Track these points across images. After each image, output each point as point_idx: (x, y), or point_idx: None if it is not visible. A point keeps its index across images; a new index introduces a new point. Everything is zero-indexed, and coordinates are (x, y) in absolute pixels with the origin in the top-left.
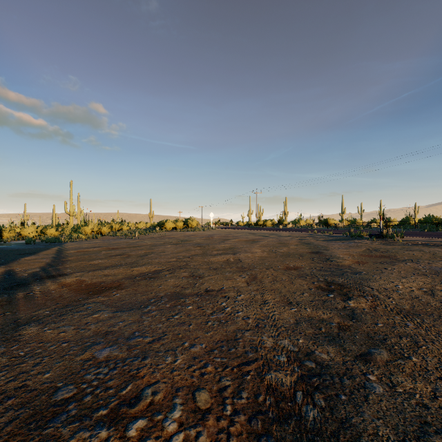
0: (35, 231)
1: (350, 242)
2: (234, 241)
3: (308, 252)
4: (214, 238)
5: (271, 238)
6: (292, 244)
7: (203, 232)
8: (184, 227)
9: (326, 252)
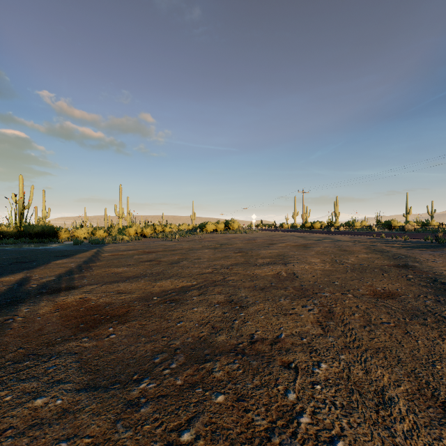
0: (87, 232)
1: (445, 251)
2: (281, 246)
3: (390, 265)
4: (257, 242)
5: (327, 243)
6: (359, 252)
7: (245, 234)
8: (225, 229)
9: (420, 266)
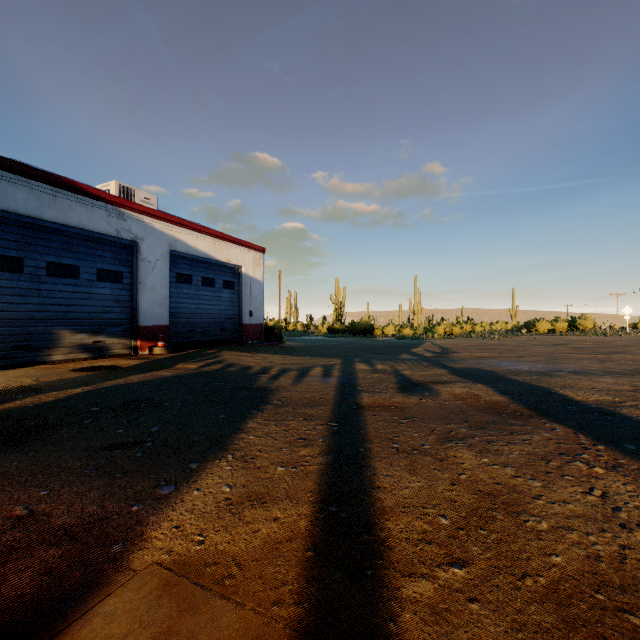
0: (393, 329)
1: None
2: (638, 347)
3: None
4: (610, 344)
5: None
6: None
7: (601, 337)
8: (568, 330)
9: None
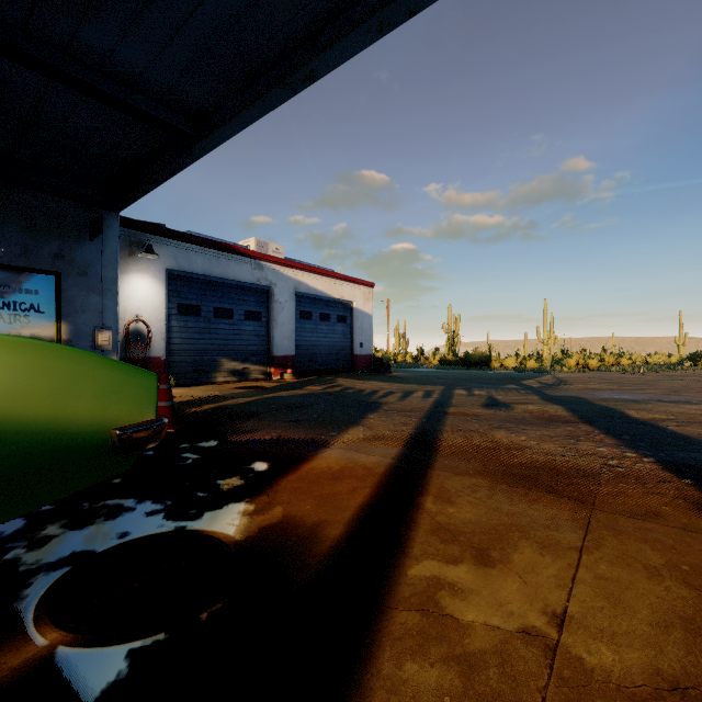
0: (515, 362)
1: None
2: None
3: None
4: None
5: None
6: None
7: None
8: None
9: None
